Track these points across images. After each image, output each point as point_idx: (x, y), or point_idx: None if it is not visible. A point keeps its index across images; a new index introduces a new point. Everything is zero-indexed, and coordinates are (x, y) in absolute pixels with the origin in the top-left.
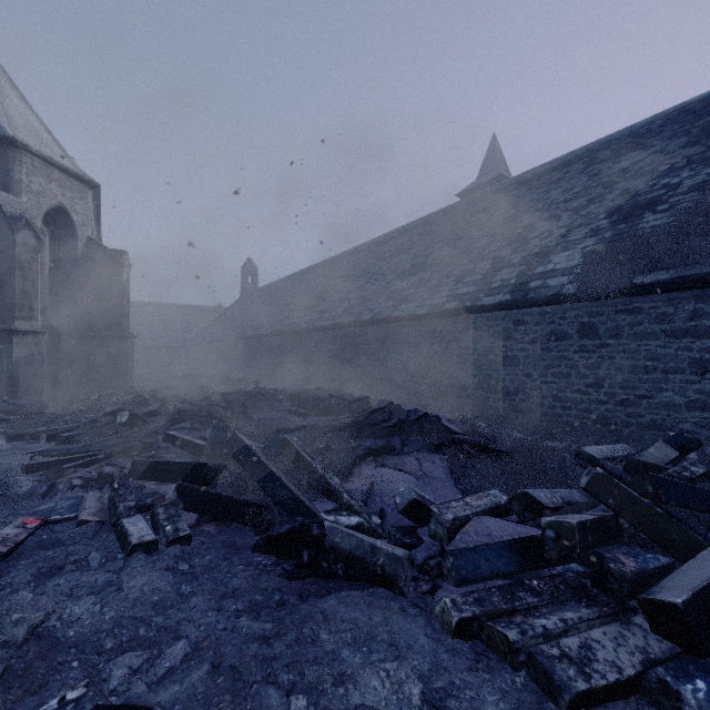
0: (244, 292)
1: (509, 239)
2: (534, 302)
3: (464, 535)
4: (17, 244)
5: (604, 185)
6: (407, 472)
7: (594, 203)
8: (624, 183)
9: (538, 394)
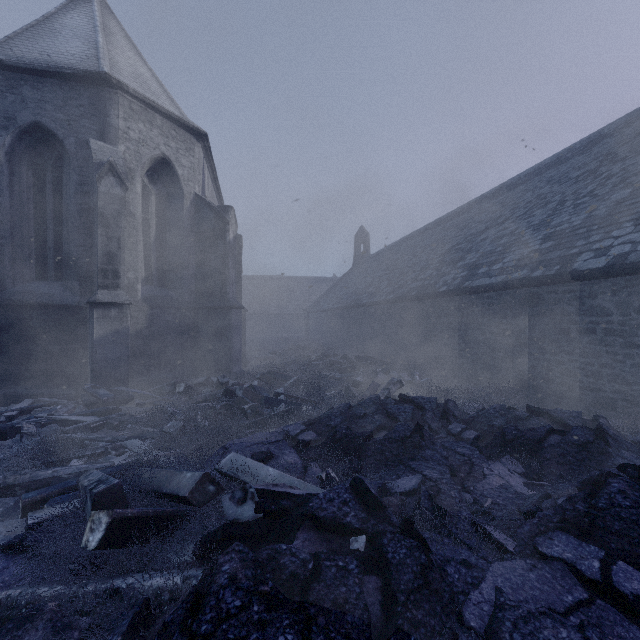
0: (357, 260)
1: None
2: None
3: None
4: (100, 195)
5: None
6: None
7: None
8: None
9: None
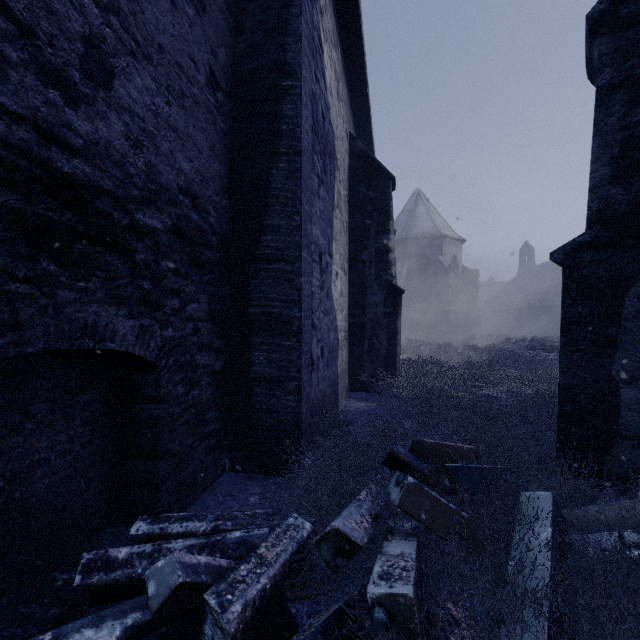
0: (522, 269)
1: None
2: None
3: None
4: (449, 277)
5: None
6: None
7: None
8: None
9: None
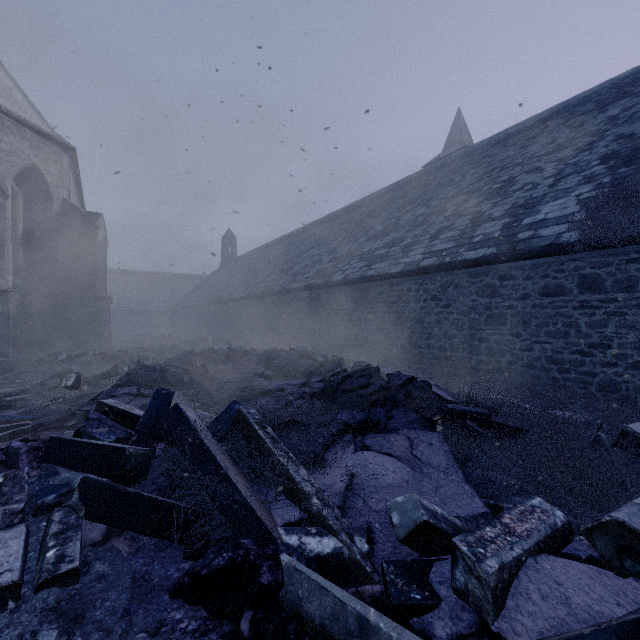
0: (224, 260)
1: (488, 194)
2: (524, 254)
3: (520, 600)
4: None
5: (591, 134)
6: (397, 457)
7: (582, 151)
8: (616, 129)
9: (529, 355)
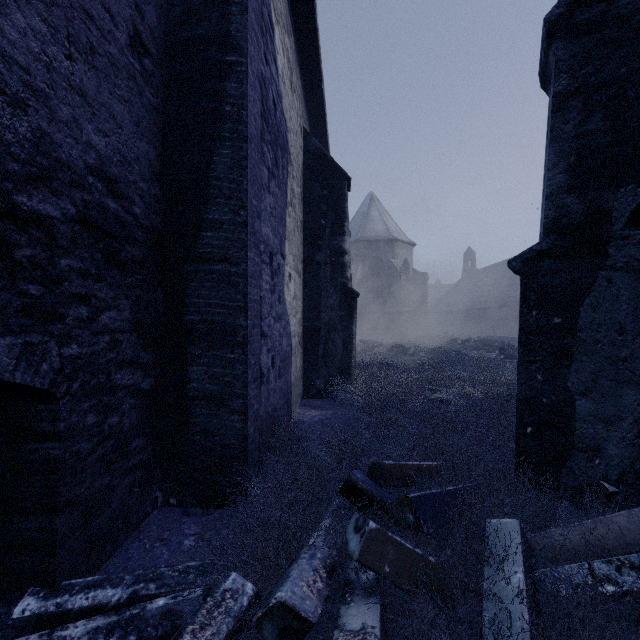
0: (465, 273)
1: None
2: None
3: None
4: (401, 280)
5: None
6: None
7: None
8: None
9: None
